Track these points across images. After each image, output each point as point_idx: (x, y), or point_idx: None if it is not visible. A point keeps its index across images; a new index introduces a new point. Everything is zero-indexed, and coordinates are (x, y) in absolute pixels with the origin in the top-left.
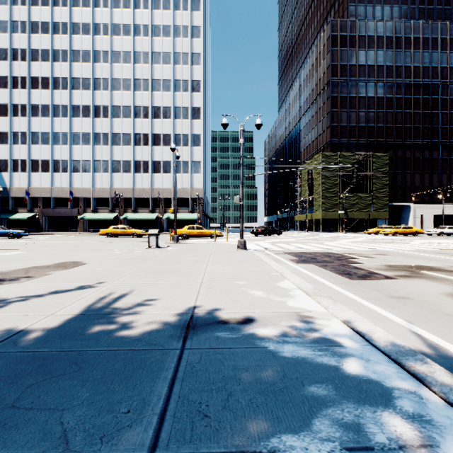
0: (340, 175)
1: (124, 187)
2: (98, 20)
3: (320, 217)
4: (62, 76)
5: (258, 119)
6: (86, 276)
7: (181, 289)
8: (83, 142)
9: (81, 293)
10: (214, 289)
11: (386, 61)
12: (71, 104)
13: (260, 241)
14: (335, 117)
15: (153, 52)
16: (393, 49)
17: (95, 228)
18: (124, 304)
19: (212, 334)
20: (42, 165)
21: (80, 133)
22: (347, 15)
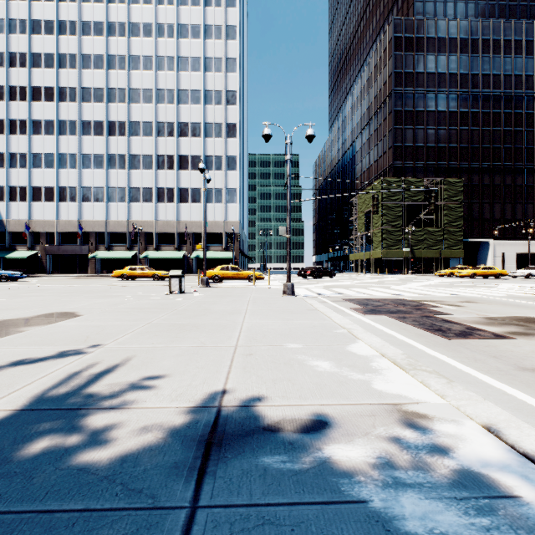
0: (405, 205)
1: (145, 220)
2: (112, 19)
3: (380, 256)
4: (70, 85)
5: (310, 129)
6: (71, 335)
7: (205, 358)
8: (94, 165)
9: (49, 365)
10: (255, 358)
11: (460, 69)
12: (80, 119)
13: (310, 285)
14: (399, 135)
15: (180, 57)
16: (469, 53)
17: (109, 269)
18: (109, 387)
19: (254, 461)
20: (45, 194)
21: (91, 154)
22: (412, 13)
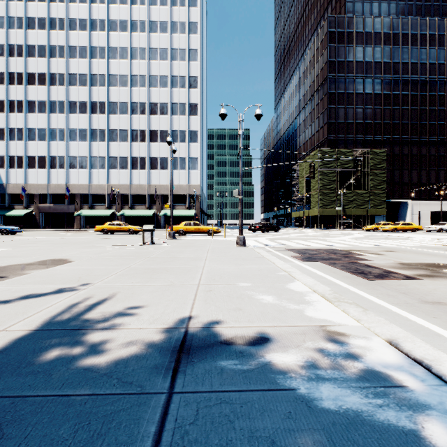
0: (338, 171)
1: (121, 184)
2: (94, 16)
3: (317, 214)
4: (59, 72)
5: (258, 110)
6: (67, 276)
7: (174, 293)
8: (79, 138)
9: (52, 298)
10: (214, 293)
11: (384, 58)
12: (67, 100)
13: (259, 238)
14: (333, 113)
15: (150, 48)
16: (391, 45)
17: (91, 224)
18: (101, 314)
19: (214, 364)
20: (38, 162)
21: (77, 129)
22: (344, 11)
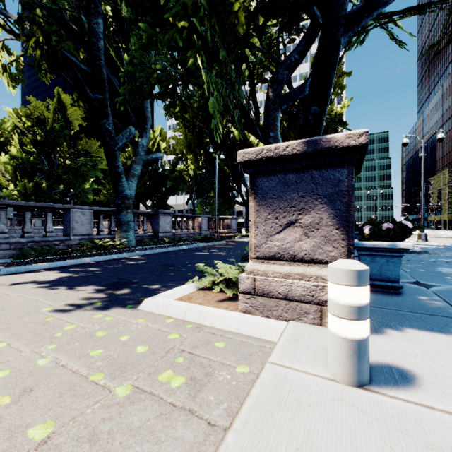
0: None
1: None
2: None
3: (446, 219)
4: None
5: (381, 191)
6: None
7: None
8: None
9: None
10: None
11: None
12: None
13: None
14: None
15: None
16: None
17: None
18: None
19: None
20: None
21: None
22: None
